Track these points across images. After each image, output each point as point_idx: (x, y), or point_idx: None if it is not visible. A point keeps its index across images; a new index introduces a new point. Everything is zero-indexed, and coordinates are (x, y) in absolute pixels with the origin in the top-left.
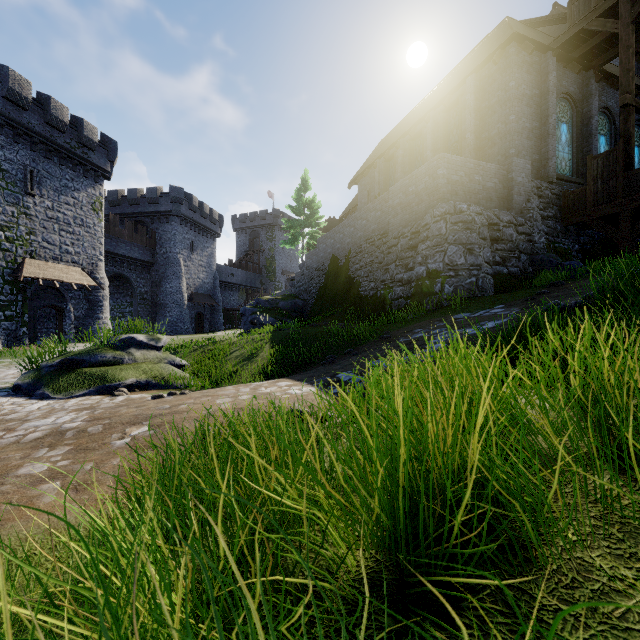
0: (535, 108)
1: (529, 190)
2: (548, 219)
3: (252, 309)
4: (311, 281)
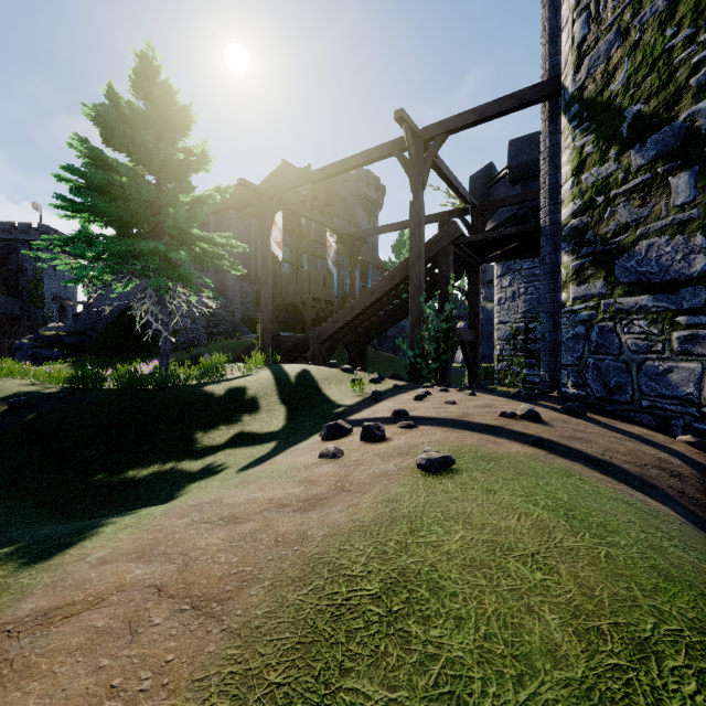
0: (245, 243)
1: (235, 289)
2: (248, 303)
3: (32, 344)
4: (99, 321)
